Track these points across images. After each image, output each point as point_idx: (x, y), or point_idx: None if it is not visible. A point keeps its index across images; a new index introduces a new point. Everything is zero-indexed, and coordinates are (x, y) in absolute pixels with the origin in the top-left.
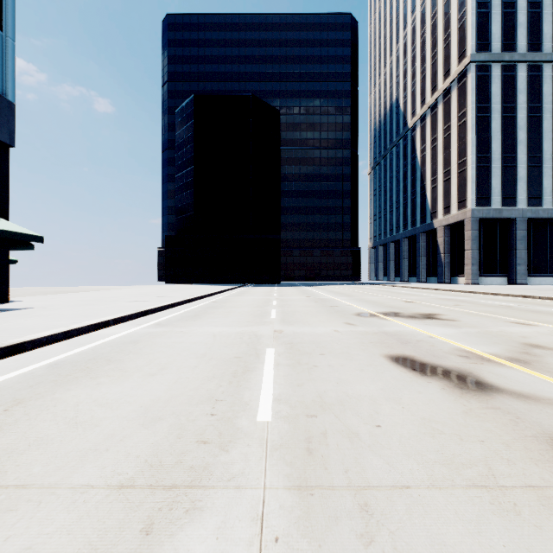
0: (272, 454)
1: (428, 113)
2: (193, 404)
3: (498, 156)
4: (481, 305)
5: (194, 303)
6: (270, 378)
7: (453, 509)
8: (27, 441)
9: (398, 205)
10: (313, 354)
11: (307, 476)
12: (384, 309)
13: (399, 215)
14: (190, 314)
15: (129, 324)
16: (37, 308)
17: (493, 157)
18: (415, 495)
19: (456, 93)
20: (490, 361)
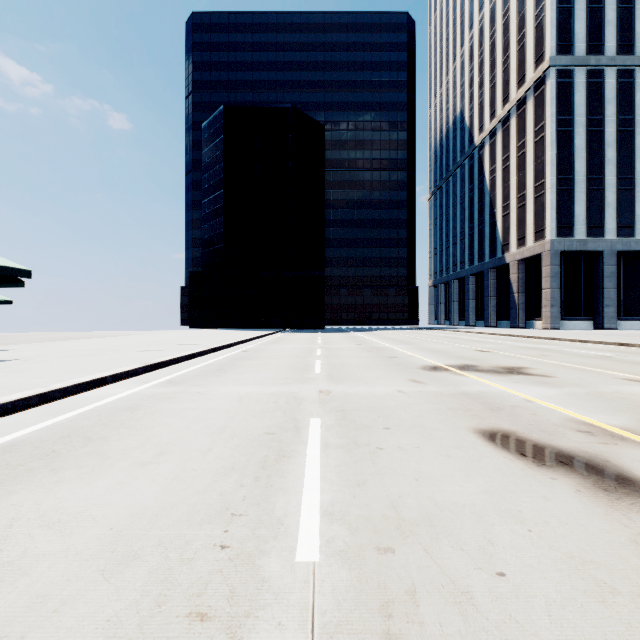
0: None
1: (498, 128)
2: (195, 524)
3: (583, 178)
4: (574, 355)
5: (220, 353)
6: (316, 470)
7: None
8: None
9: (463, 236)
10: (374, 428)
11: None
12: (456, 361)
13: (464, 248)
14: (213, 368)
15: (132, 381)
16: (21, 360)
17: (577, 179)
18: None
19: (533, 104)
20: (625, 440)
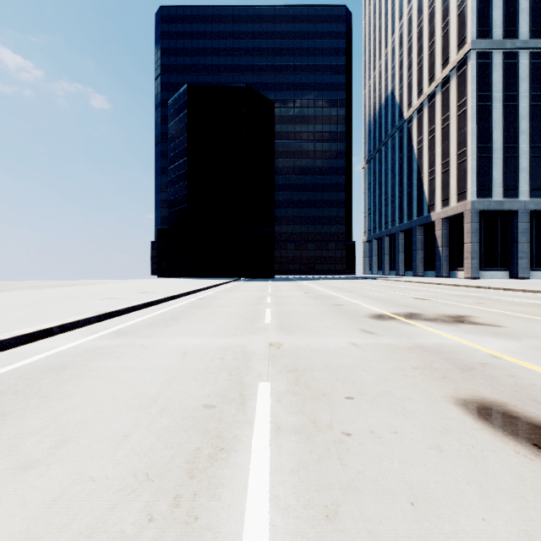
0: None
1: (425, 104)
2: None
3: (500, 146)
4: (507, 303)
5: (178, 301)
6: (264, 480)
7: None
8: None
9: (394, 198)
10: (334, 398)
11: None
12: (399, 309)
13: (395, 208)
14: (166, 317)
15: (79, 332)
16: None
17: (494, 147)
18: None
19: (455, 82)
20: None
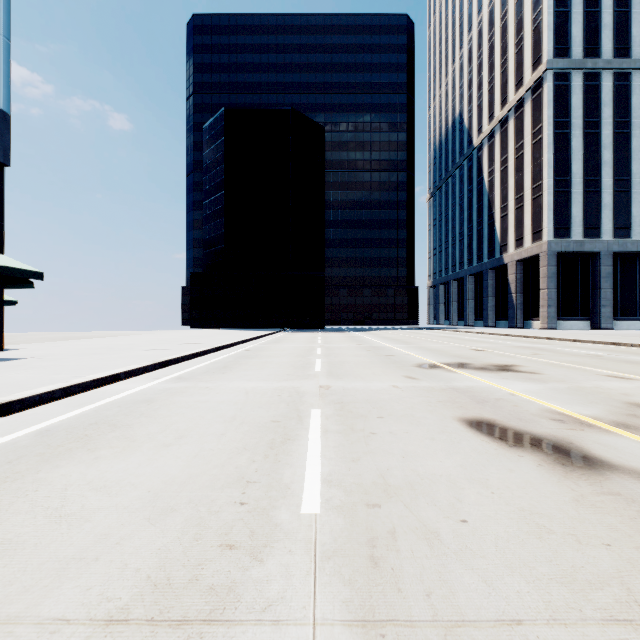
0: (323, 565)
1: (497, 130)
2: (218, 488)
3: (580, 180)
4: (565, 354)
5: (224, 352)
6: (317, 449)
7: None
8: None
9: (462, 237)
10: (369, 417)
11: (373, 603)
12: (450, 359)
13: (463, 249)
14: (218, 366)
15: (143, 378)
16: (35, 358)
17: (574, 181)
18: (531, 637)
19: (530, 106)
20: (592, 427)
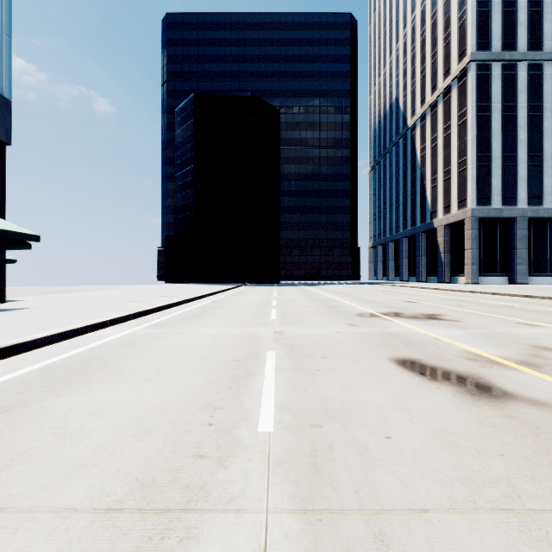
0: (275, 470)
1: (428, 112)
2: (190, 413)
3: (499, 156)
4: (484, 305)
5: (193, 303)
6: (272, 383)
7: (478, 538)
8: (9, 456)
9: (398, 204)
10: (315, 357)
11: (313, 497)
12: (386, 309)
13: (399, 215)
14: (189, 315)
15: (126, 325)
16: (34, 309)
17: (494, 156)
18: (434, 521)
19: (456, 92)
20: (499, 365)
